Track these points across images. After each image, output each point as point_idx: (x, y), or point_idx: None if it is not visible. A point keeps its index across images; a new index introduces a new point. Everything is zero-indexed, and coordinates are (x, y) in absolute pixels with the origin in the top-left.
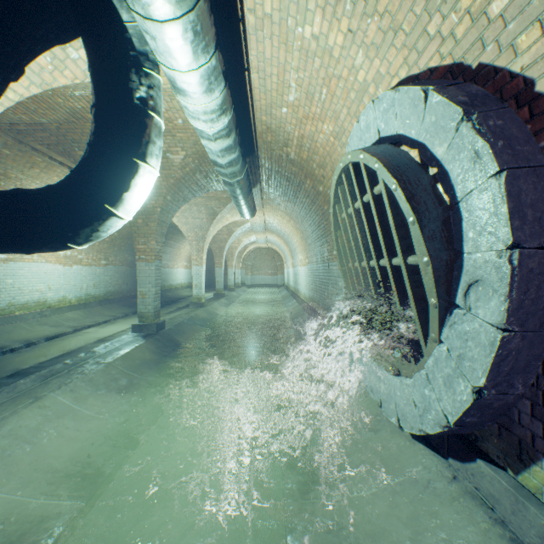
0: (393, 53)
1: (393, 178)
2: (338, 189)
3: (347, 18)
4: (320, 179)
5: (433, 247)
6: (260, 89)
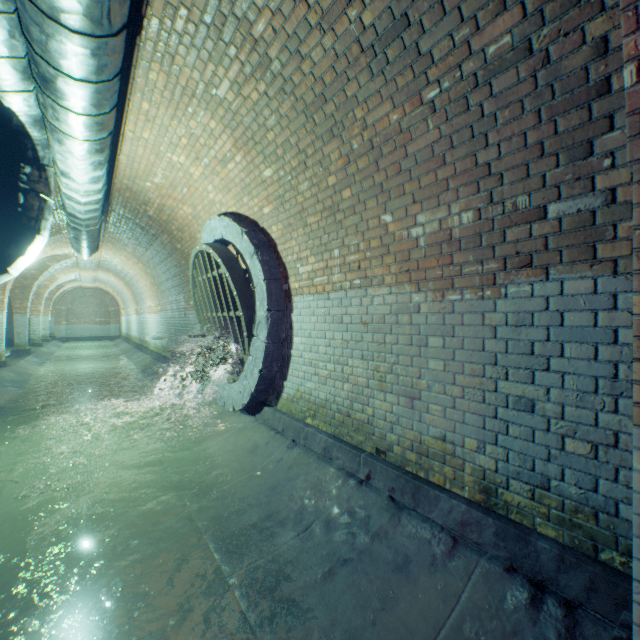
0: (229, 198)
1: (228, 271)
2: (197, 260)
3: (203, 168)
4: (179, 239)
5: (245, 308)
6: (128, 166)
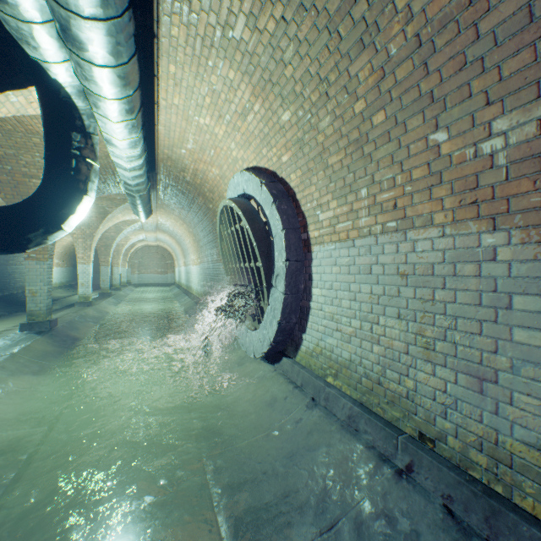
0: (250, 152)
1: (247, 222)
2: (222, 216)
3: (225, 126)
4: (211, 200)
5: (264, 259)
6: (165, 135)
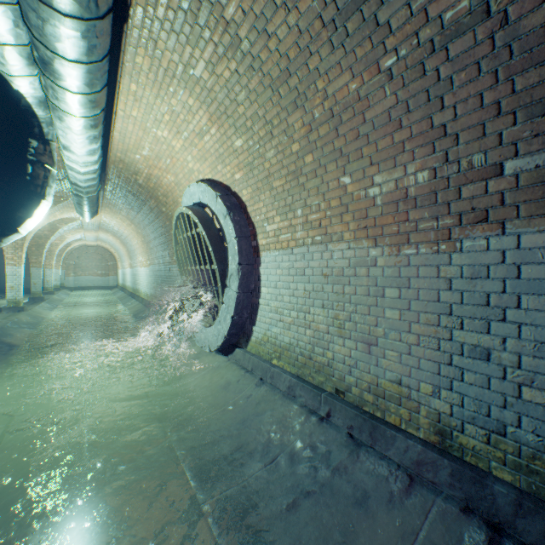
0: (206, 166)
1: (204, 230)
2: (178, 221)
3: (183, 141)
4: (164, 203)
5: (219, 262)
6: (120, 141)
